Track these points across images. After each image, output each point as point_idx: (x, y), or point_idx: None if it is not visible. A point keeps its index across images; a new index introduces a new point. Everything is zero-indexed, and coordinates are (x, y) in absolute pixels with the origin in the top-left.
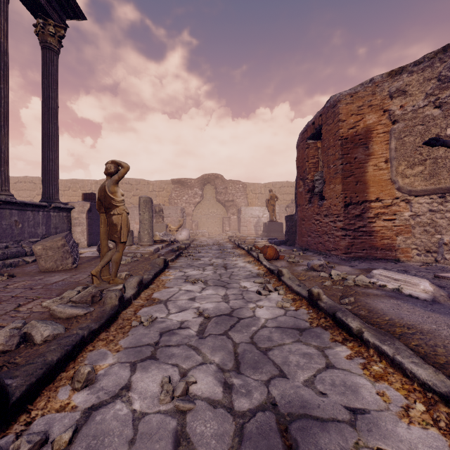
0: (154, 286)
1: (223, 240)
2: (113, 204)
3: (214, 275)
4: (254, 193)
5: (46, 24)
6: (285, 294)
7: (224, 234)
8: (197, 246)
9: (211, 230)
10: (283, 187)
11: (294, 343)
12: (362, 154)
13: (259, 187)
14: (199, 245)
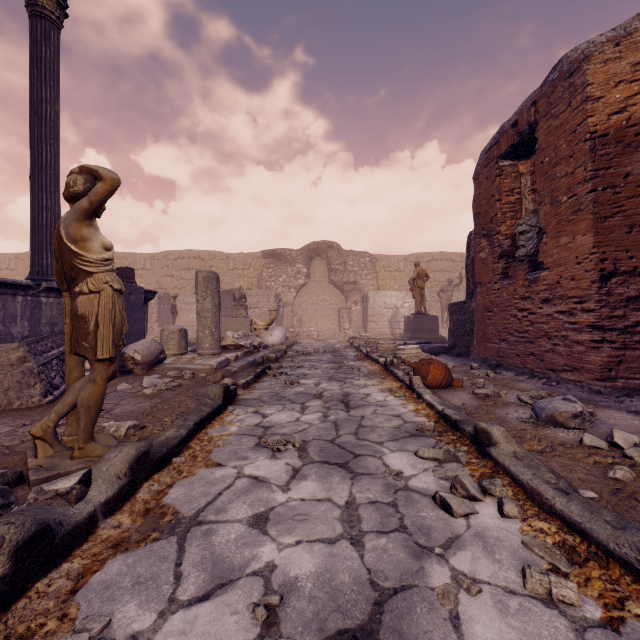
0: (183, 459)
1: (340, 344)
2: (79, 268)
3: (324, 426)
4: (388, 271)
5: None
6: (525, 519)
7: (342, 334)
8: (298, 354)
9: (321, 327)
10: (434, 260)
11: None
12: None
13: (395, 261)
14: (300, 353)
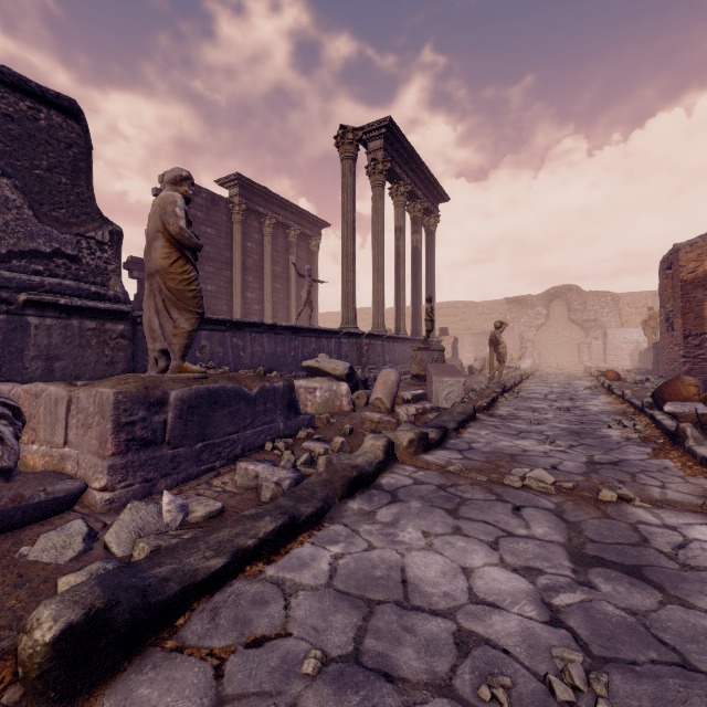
0: (520, 386)
1: (575, 372)
2: (499, 343)
3: (558, 385)
4: (632, 307)
5: (429, 218)
6: (600, 390)
7: (580, 365)
8: (543, 374)
9: (560, 360)
10: None
11: (588, 395)
12: (701, 294)
13: (641, 298)
14: (544, 374)
